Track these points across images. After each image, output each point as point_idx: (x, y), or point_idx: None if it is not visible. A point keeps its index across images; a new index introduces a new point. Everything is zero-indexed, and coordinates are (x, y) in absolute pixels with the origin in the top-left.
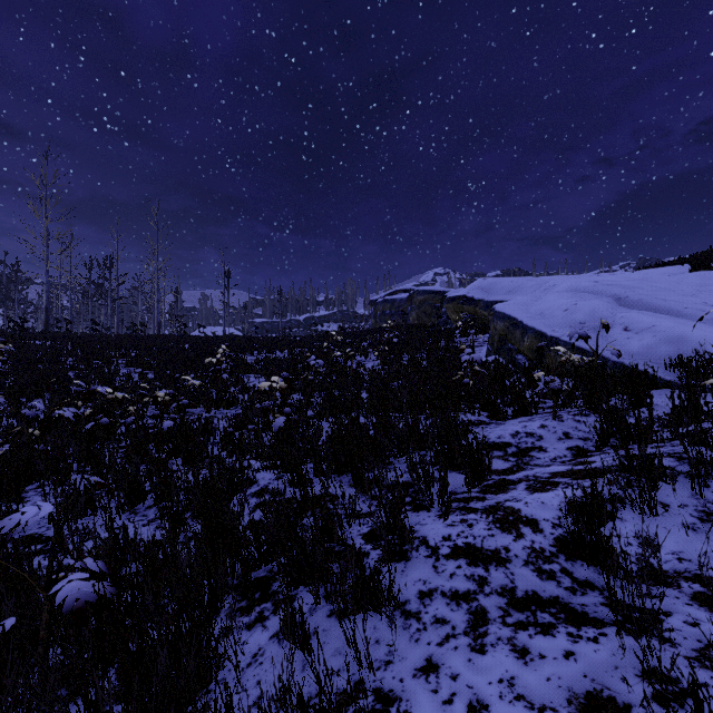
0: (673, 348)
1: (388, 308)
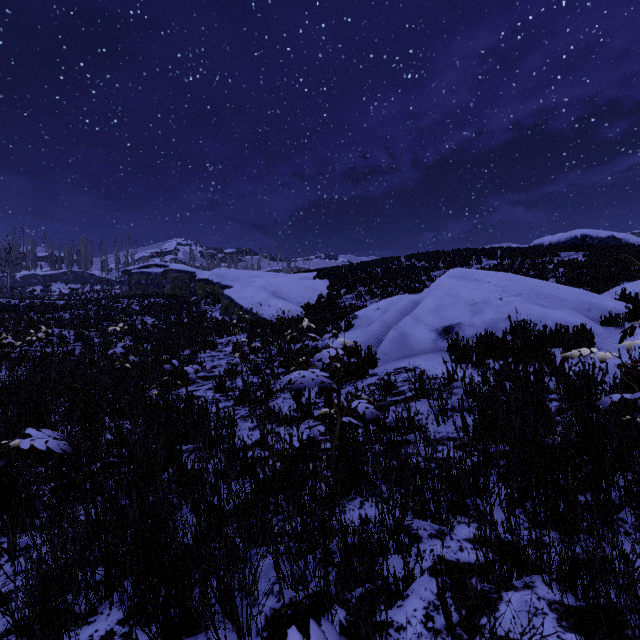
0: (280, 313)
1: (144, 278)
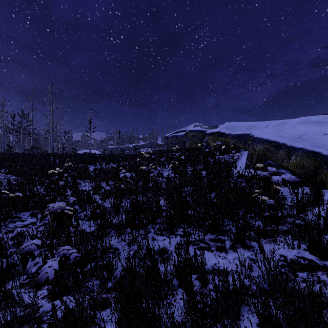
0: None
1: (174, 140)
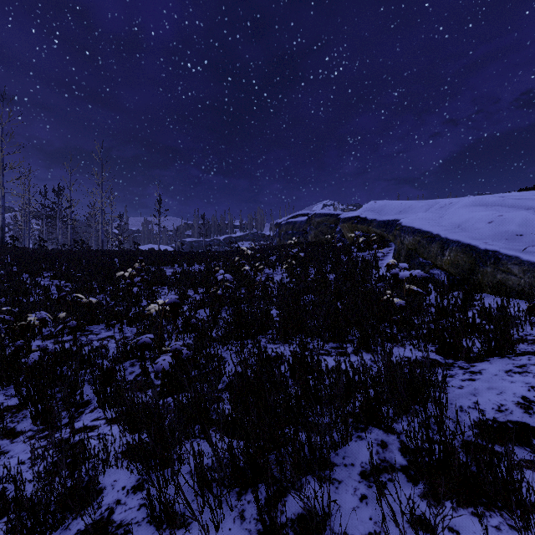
0: None
1: (290, 228)
